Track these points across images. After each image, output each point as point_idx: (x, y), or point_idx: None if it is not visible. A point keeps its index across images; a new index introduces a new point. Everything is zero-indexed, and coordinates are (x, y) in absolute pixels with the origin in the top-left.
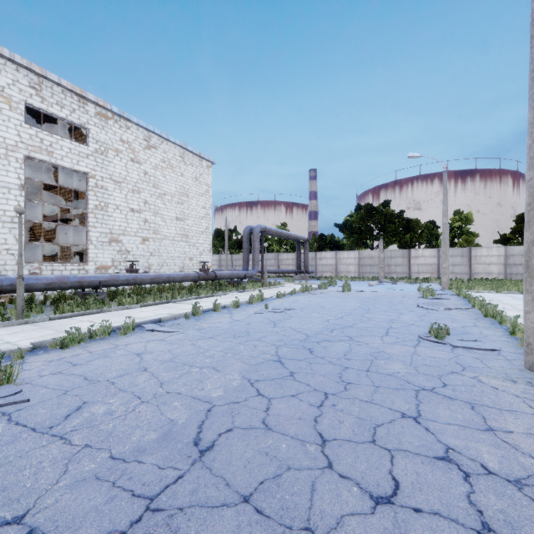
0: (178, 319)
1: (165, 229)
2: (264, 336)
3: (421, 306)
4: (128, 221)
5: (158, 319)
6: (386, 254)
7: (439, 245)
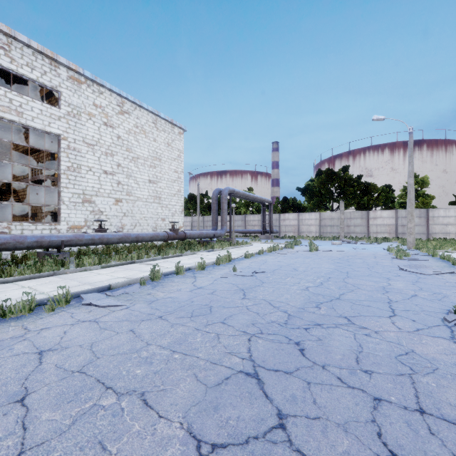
0: (131, 286)
1: (138, 190)
2: (230, 315)
3: (405, 269)
4: (101, 183)
5: (106, 286)
6: (346, 216)
7: (394, 207)
